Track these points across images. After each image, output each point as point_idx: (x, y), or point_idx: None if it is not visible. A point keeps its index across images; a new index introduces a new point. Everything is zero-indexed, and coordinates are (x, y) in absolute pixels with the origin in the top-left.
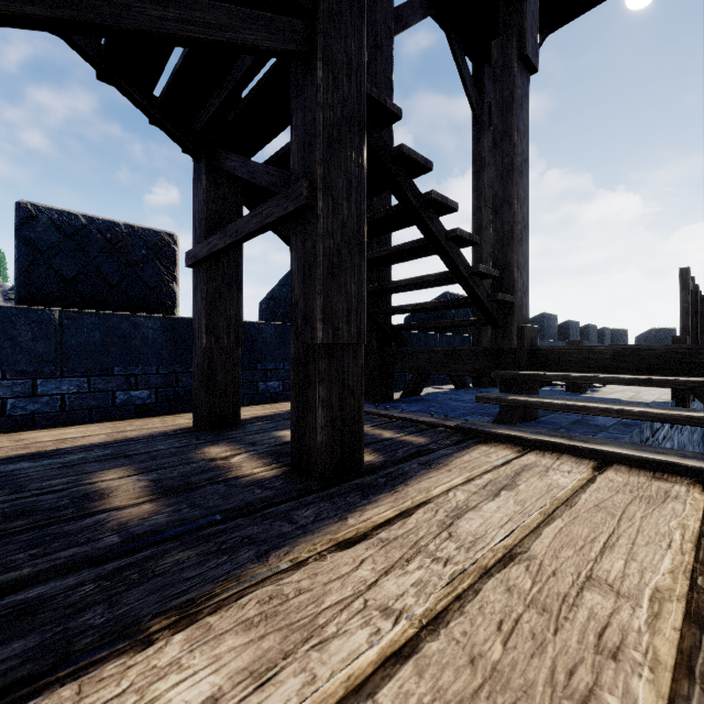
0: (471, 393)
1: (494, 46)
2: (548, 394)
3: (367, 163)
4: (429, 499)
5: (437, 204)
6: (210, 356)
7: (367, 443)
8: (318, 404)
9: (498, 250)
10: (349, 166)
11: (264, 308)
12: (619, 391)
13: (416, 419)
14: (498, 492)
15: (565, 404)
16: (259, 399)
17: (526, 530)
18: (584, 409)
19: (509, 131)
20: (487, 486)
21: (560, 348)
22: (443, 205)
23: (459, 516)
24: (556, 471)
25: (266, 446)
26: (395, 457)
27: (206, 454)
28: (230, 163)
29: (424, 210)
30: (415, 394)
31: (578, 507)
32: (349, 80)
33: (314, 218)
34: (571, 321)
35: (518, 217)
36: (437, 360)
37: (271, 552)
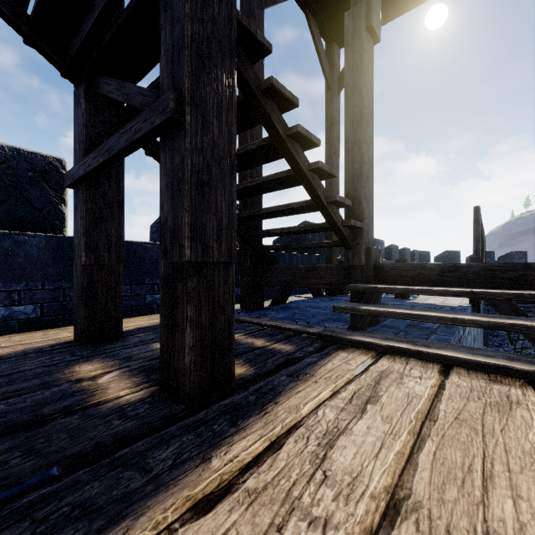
0: (325, 300)
1: (346, 17)
2: (382, 300)
3: (240, 95)
4: (299, 422)
5: (302, 137)
6: (90, 273)
7: (240, 353)
8: (186, 324)
9: (350, 184)
10: (219, 85)
11: (154, 231)
12: (431, 297)
13: (283, 327)
14: (364, 406)
15: (408, 313)
16: (146, 310)
17: (399, 457)
18: (424, 318)
19: (359, 87)
20: (353, 400)
21: (399, 265)
22: (308, 139)
23: (331, 444)
24: (409, 377)
25: (141, 360)
26: (265, 367)
27: (74, 374)
28: (107, 87)
29: (290, 143)
30: (281, 302)
31: (441, 421)
32: (219, 0)
33: (182, 132)
34: (393, 245)
35: (366, 158)
36: (300, 275)
37: (104, 533)
